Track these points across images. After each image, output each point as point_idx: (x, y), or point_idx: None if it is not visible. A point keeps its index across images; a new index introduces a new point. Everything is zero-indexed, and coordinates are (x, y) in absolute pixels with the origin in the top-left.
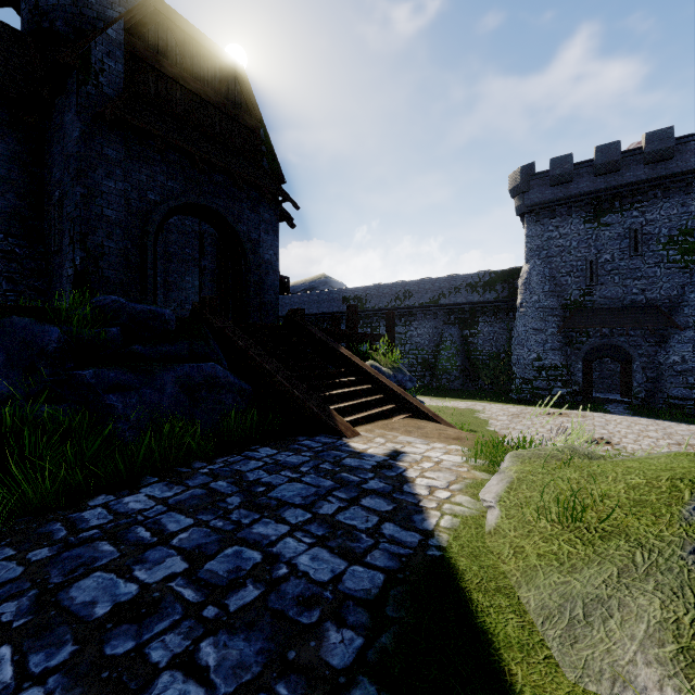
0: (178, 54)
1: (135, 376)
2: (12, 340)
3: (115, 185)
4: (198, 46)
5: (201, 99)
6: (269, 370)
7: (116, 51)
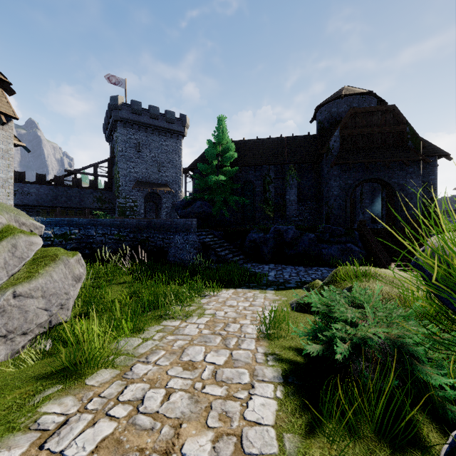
0: (360, 123)
1: (327, 246)
2: (307, 237)
3: (336, 183)
4: (369, 113)
5: (371, 134)
6: (374, 247)
7: (337, 139)
